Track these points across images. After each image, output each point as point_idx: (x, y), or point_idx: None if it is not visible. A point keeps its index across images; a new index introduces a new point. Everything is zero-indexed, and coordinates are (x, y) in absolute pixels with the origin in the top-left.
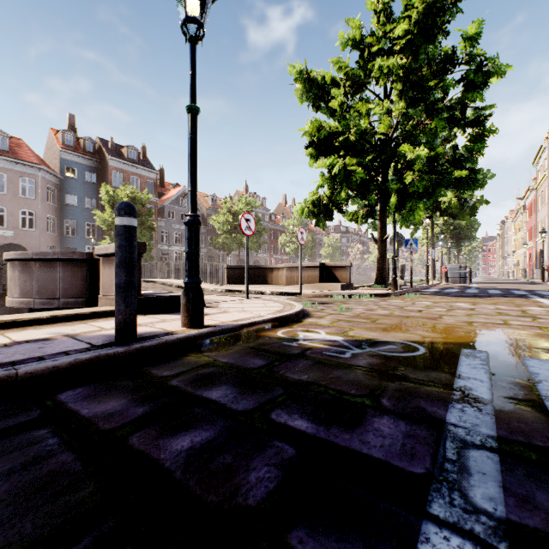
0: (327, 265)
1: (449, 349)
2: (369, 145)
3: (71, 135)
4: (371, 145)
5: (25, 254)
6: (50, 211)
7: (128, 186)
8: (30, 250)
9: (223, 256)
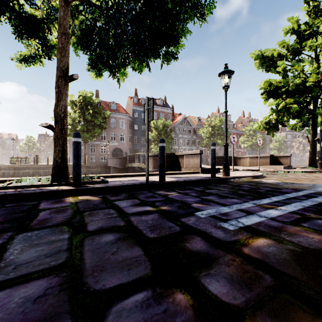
0: (274, 156)
1: None
2: (303, 87)
3: (136, 98)
4: (305, 86)
5: (155, 154)
6: (129, 133)
7: (161, 119)
8: (123, 150)
9: (204, 151)
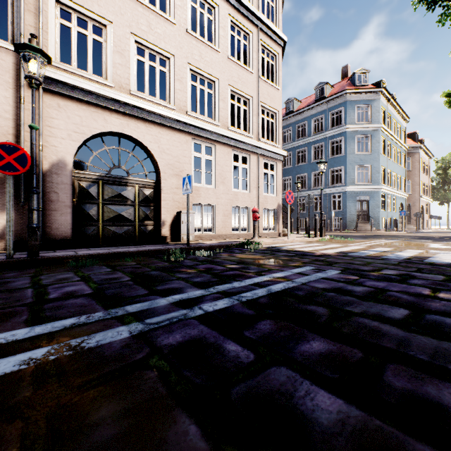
0: None
1: None
2: None
3: None
4: None
5: None
6: None
7: None
8: None
9: None
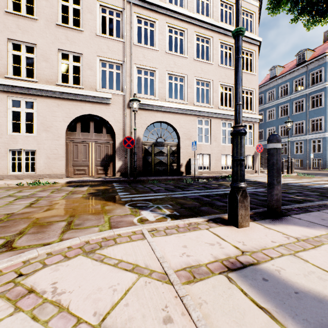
0: None
1: (127, 201)
2: None
3: None
4: None
5: None
6: None
7: None
8: None
9: None
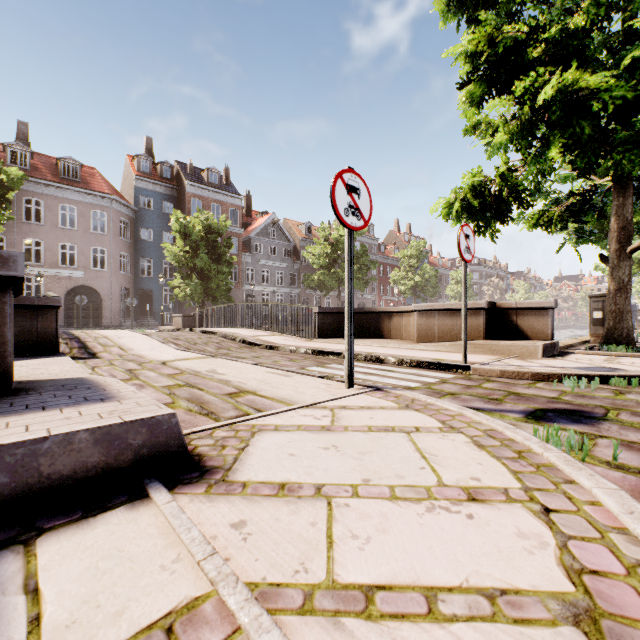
0: (499, 306)
1: None
2: None
3: (147, 161)
4: None
5: None
6: (123, 248)
7: (202, 212)
8: (101, 292)
9: (320, 298)
